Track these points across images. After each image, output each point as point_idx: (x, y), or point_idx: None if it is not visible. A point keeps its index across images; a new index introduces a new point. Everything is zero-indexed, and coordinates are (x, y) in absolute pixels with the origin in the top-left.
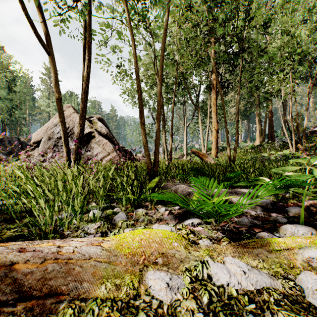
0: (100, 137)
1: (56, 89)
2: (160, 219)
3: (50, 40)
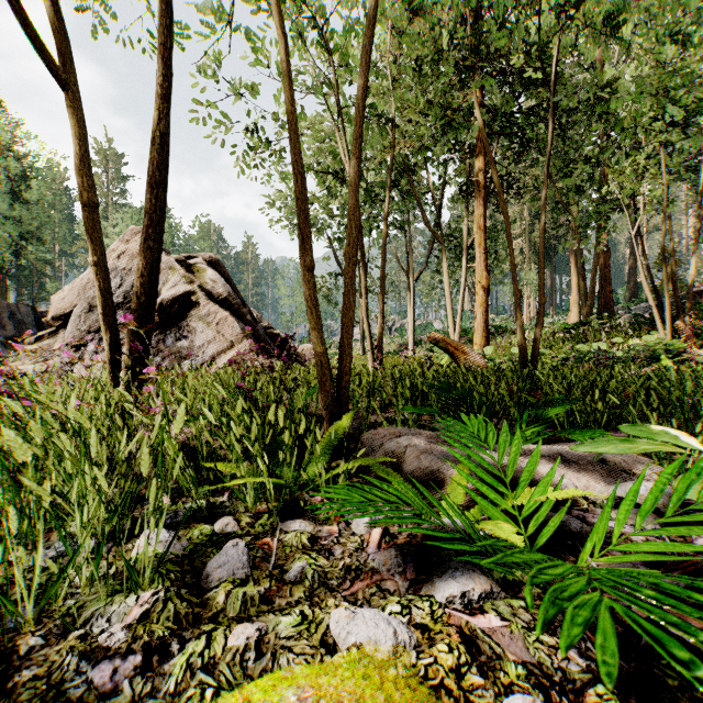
0: (210, 306)
1: (82, 178)
2: (356, 567)
3: (65, 51)
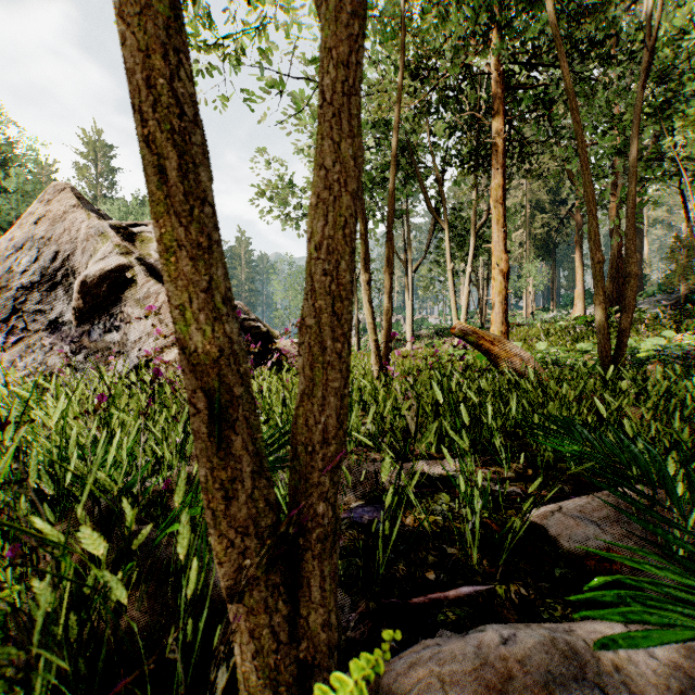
0: (151, 285)
1: None
2: None
3: None
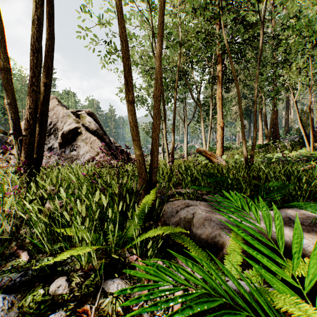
0: (87, 134)
1: (1, 54)
2: None
3: None
